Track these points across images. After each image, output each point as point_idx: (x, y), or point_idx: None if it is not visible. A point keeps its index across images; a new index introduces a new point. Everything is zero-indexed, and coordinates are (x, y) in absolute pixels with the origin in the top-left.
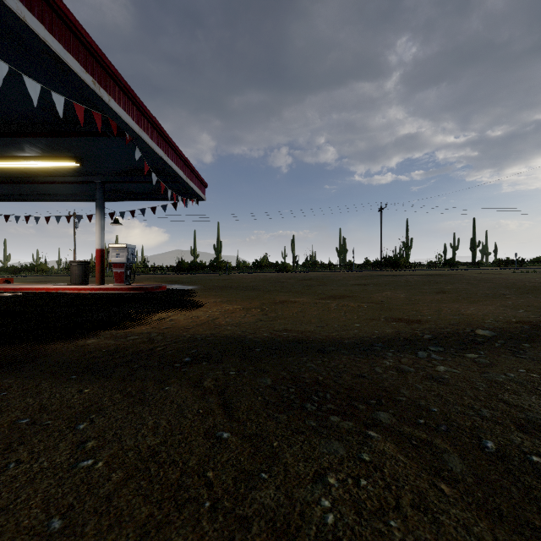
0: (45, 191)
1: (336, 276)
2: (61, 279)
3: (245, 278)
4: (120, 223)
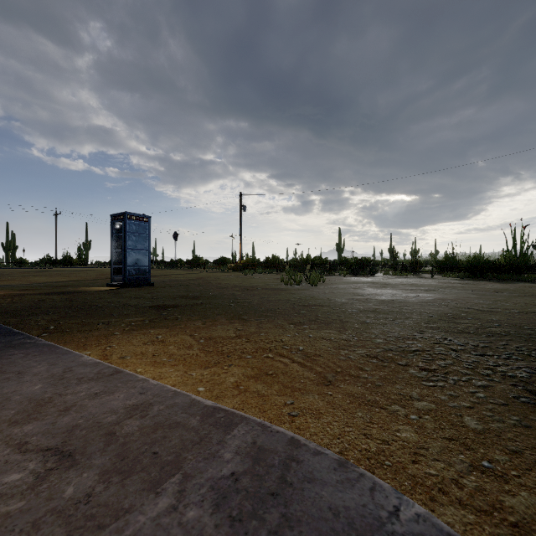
0: None
1: (4, 272)
2: None
3: None
4: None
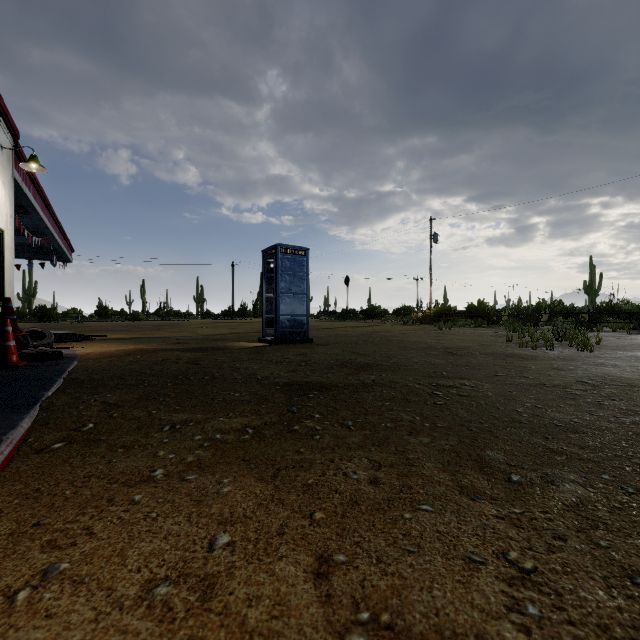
0: None
1: (185, 323)
2: None
3: (106, 325)
4: None
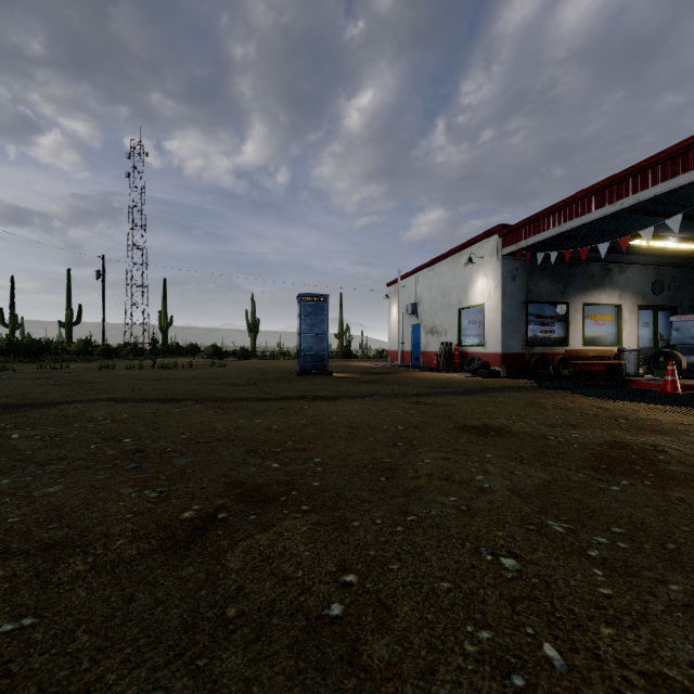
0: None
1: None
2: None
3: None
4: None
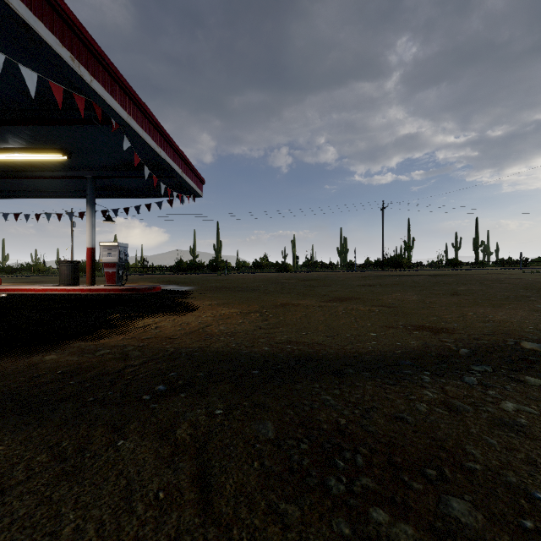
0: (34, 187)
1: (338, 277)
2: (54, 279)
3: (244, 278)
4: (113, 221)
